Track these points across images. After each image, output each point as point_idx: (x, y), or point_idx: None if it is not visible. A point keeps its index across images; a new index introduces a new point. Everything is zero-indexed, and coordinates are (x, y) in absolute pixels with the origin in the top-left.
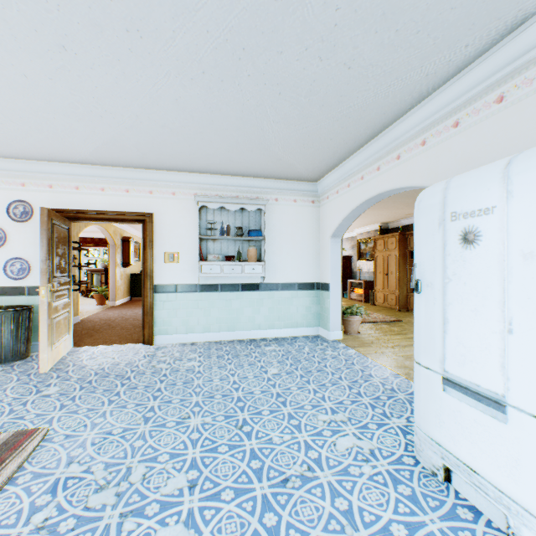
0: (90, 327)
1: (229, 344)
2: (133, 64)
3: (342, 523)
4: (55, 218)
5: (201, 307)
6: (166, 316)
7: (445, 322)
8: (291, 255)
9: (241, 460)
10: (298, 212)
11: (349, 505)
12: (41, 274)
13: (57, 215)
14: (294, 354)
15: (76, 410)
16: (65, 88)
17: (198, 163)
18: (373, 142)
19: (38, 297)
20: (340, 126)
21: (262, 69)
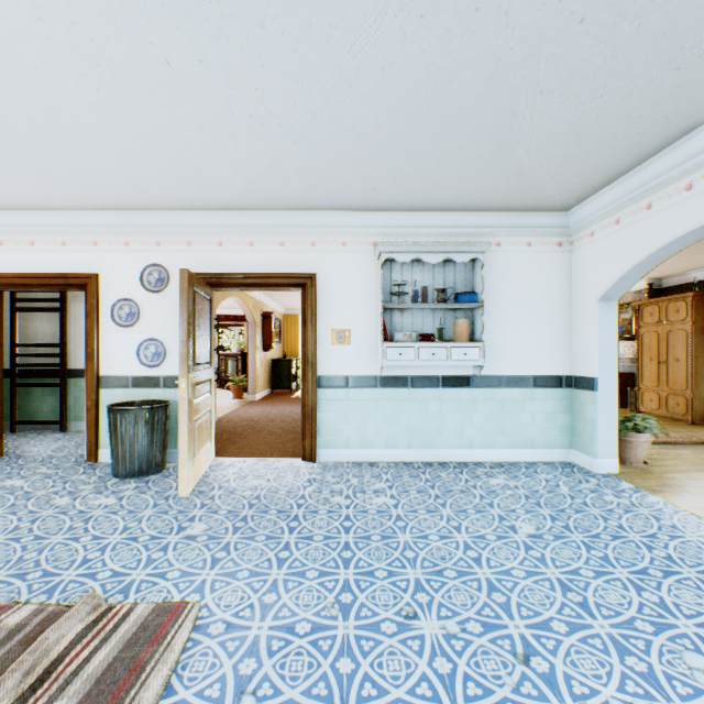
0: (230, 429)
1: (427, 469)
2: (328, 0)
3: None
4: (196, 283)
5: (382, 410)
6: (333, 421)
7: None
8: (522, 331)
9: None
10: (534, 262)
11: None
12: (181, 360)
13: (198, 280)
14: (546, 497)
15: (234, 572)
16: (219, 76)
17: (384, 194)
18: None
19: (174, 391)
20: (675, 81)
21: None
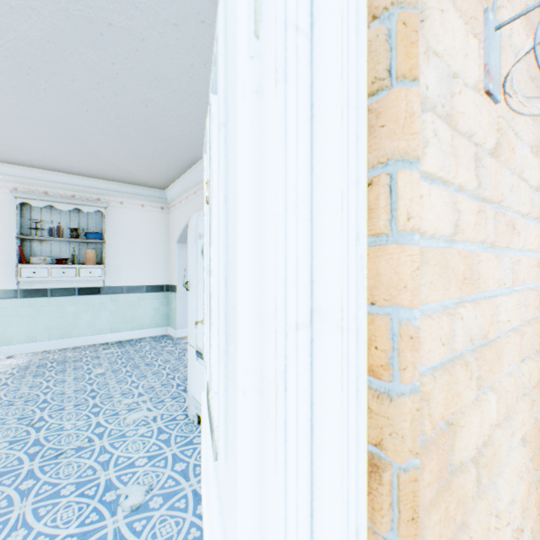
0: None
1: (61, 352)
2: None
3: (97, 469)
4: None
5: (24, 315)
6: None
7: (197, 311)
8: (139, 258)
9: (20, 449)
10: (147, 217)
11: (111, 456)
12: None
13: None
14: (131, 354)
15: None
16: None
17: (15, 156)
18: (198, 165)
19: None
20: (163, 147)
21: (59, 88)
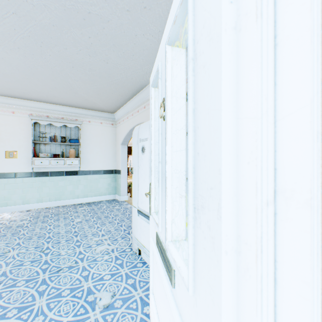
0: None
1: (56, 208)
2: None
3: (81, 280)
4: None
5: (35, 187)
6: (7, 193)
7: (138, 186)
8: (99, 154)
9: (37, 266)
10: (103, 129)
11: (89, 273)
12: None
13: None
14: (95, 210)
15: None
16: None
17: (31, 95)
18: (135, 98)
19: None
20: (115, 87)
21: (58, 53)
